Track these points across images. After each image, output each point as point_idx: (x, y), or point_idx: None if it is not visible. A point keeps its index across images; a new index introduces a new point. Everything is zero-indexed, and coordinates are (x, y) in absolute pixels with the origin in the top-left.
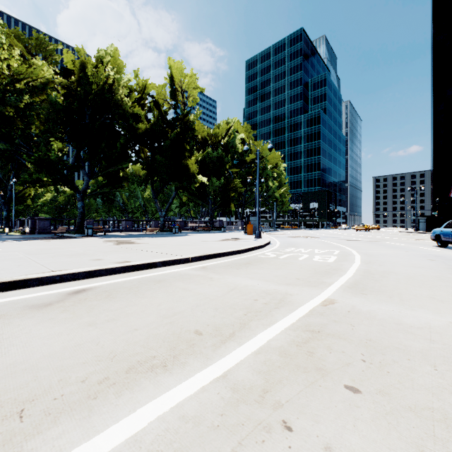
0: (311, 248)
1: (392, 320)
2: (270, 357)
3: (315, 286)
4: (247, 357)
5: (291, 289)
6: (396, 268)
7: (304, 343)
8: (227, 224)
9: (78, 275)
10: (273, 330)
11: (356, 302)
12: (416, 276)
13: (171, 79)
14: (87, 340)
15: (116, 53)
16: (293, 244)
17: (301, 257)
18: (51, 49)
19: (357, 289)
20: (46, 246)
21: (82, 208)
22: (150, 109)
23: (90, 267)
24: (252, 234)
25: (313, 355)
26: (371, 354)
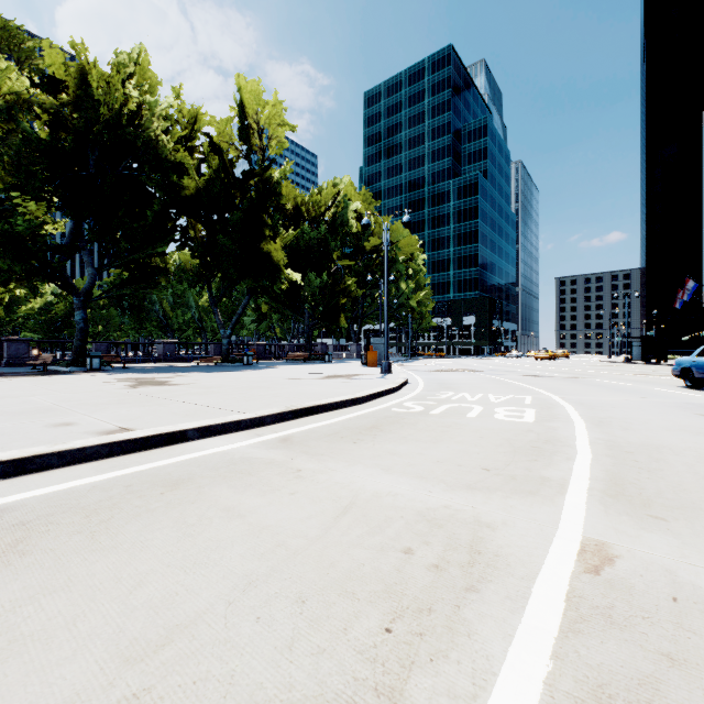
0: (481, 391)
1: None
2: None
3: (533, 492)
4: None
5: (483, 504)
6: (662, 437)
7: None
8: (333, 349)
9: None
10: None
11: (664, 554)
12: None
13: (240, 107)
14: None
15: (145, 58)
16: (446, 383)
17: (471, 411)
18: (31, 47)
19: (632, 500)
20: None
21: (84, 322)
22: (204, 158)
23: (28, 447)
24: (375, 365)
25: None
26: None
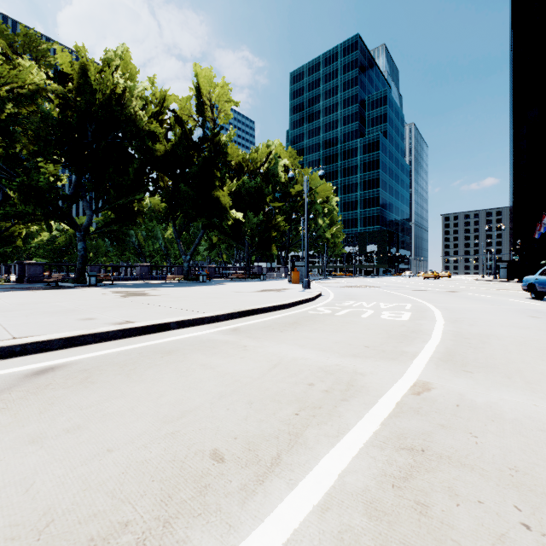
0: (375, 301)
1: (532, 424)
2: (348, 519)
3: (394, 358)
4: (306, 520)
5: (360, 364)
6: (495, 329)
7: (405, 480)
8: (267, 270)
9: (50, 343)
10: (346, 448)
11: (462, 387)
12: (527, 341)
13: (197, 89)
14: (12, 480)
15: (128, 55)
16: (351, 295)
17: (364, 313)
18: (45, 48)
19: (455, 363)
20: (27, 300)
21: (84, 250)
22: (171, 127)
23: (73, 331)
24: (298, 282)
25: (428, 513)
26: (534, 508)
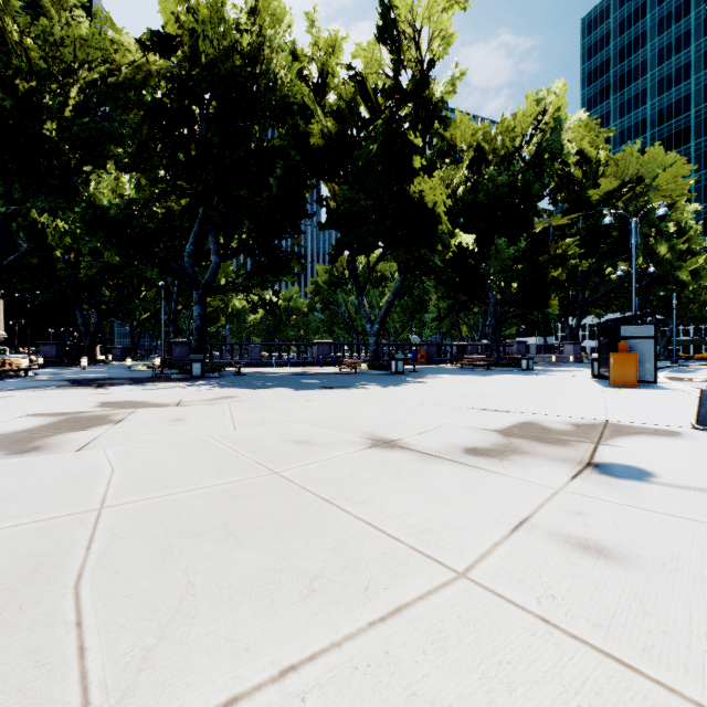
0: None
1: None
2: None
3: None
4: None
5: None
6: None
7: None
8: (537, 350)
9: None
10: None
11: None
12: None
13: (383, 2)
14: None
15: None
16: None
17: None
18: None
19: None
20: None
21: (200, 319)
22: None
23: None
24: (633, 384)
25: None
26: None
